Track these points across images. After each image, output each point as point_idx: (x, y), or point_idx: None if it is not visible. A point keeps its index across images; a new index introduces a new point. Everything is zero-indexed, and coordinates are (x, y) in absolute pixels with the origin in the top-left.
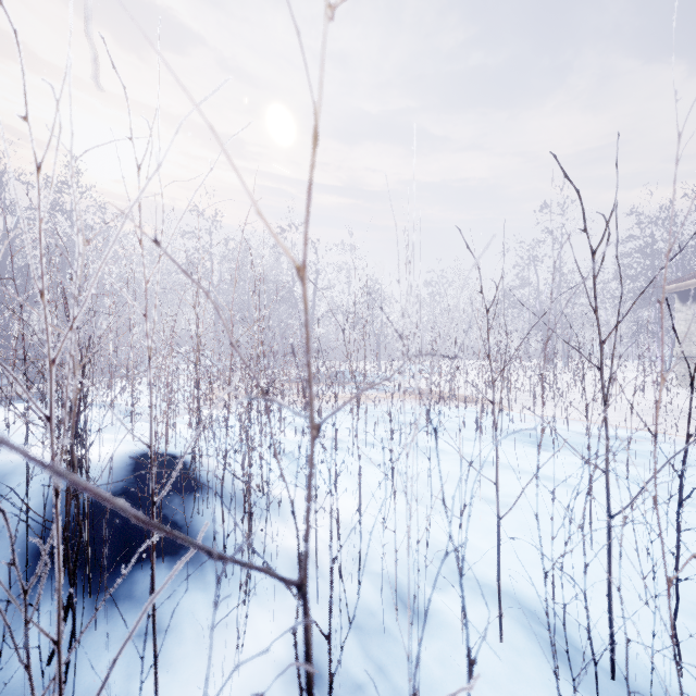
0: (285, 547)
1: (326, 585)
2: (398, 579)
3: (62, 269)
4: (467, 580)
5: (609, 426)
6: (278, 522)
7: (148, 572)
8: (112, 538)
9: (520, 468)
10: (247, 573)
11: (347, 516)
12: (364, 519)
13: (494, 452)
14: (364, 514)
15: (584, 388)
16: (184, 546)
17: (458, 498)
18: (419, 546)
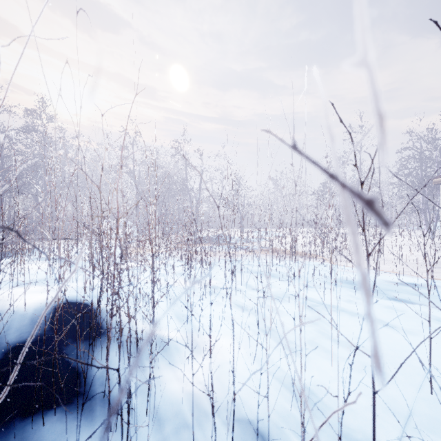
0: (168, 392)
1: (203, 436)
2: (267, 428)
3: (34, 168)
4: (328, 428)
5: (406, 276)
6: (165, 364)
7: (39, 427)
8: (15, 388)
9: (351, 311)
10: (127, 435)
11: (221, 356)
12: (235, 359)
13: (329, 297)
14: (235, 355)
15: (424, 256)
16: (79, 394)
17: (308, 338)
18: (282, 388)
